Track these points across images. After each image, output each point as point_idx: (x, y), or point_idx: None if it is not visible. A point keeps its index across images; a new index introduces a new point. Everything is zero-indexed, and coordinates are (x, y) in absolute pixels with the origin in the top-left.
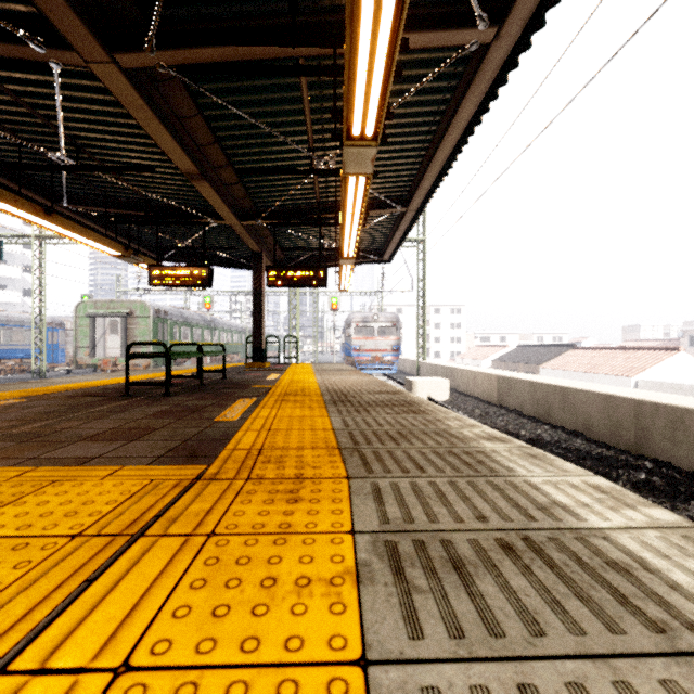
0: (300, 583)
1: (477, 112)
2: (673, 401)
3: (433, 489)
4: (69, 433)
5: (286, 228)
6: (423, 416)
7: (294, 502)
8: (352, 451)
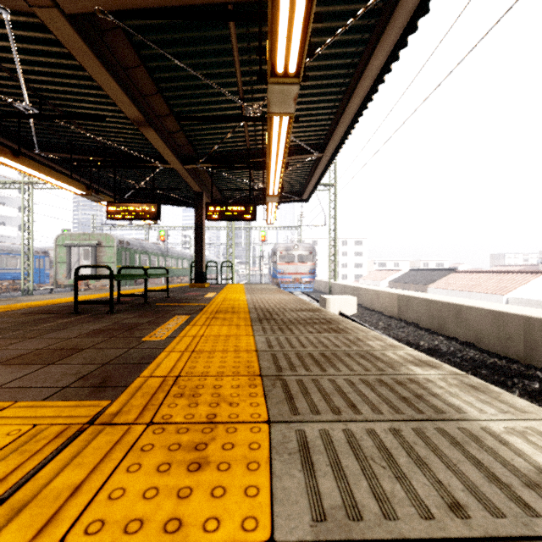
0: None
1: (387, 62)
2: None
3: (374, 443)
4: None
5: (222, 172)
6: (344, 335)
7: (196, 468)
8: (275, 379)
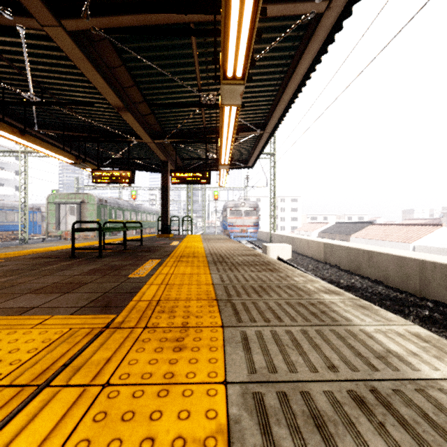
0: (176, 446)
1: (312, 63)
2: (446, 261)
3: (289, 337)
4: (23, 286)
5: (184, 145)
6: (277, 273)
7: (179, 350)
8: (226, 302)
